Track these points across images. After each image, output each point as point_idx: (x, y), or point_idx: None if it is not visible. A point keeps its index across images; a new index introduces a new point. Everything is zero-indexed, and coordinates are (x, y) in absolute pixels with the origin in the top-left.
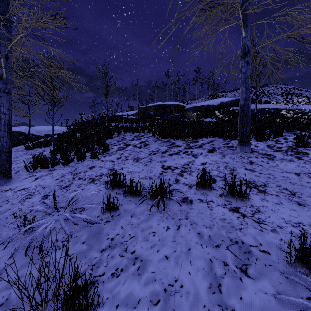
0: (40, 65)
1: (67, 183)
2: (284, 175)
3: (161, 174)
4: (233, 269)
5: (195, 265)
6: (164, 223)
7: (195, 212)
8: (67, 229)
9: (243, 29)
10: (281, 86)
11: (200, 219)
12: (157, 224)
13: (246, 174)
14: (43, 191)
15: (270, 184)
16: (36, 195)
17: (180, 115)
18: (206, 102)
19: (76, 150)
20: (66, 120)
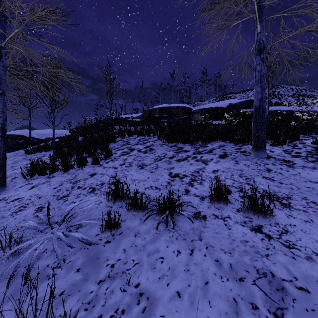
0: (38, 65)
1: (65, 193)
2: (309, 185)
3: (168, 183)
4: (265, 315)
5: (215, 307)
6: (174, 245)
7: (210, 231)
8: (60, 252)
9: (258, 23)
10: (291, 87)
11: (217, 241)
12: (165, 246)
13: (265, 183)
14: (38, 202)
15: (295, 196)
16: (30, 206)
17: (186, 118)
18: (214, 104)
19: (76, 155)
20: (69, 123)
